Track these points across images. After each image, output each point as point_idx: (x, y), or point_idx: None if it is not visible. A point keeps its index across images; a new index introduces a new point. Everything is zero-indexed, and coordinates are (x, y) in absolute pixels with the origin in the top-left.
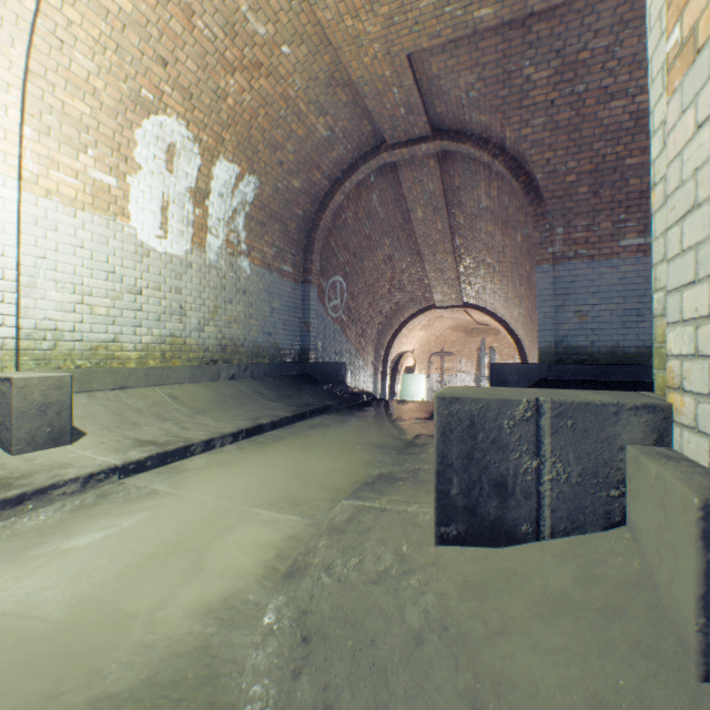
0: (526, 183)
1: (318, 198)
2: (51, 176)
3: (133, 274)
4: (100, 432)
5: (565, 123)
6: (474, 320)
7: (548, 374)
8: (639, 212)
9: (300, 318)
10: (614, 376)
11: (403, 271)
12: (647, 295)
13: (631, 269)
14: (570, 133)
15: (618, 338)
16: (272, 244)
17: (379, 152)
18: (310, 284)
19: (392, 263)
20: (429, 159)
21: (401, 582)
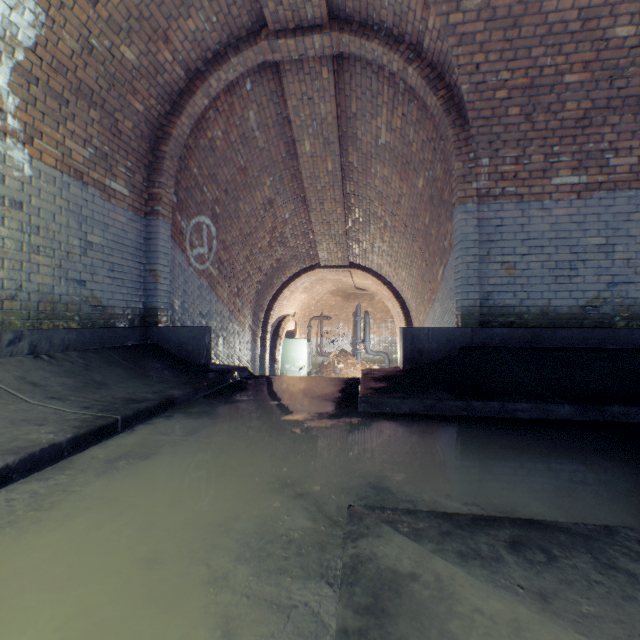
0: (446, 99)
1: (170, 94)
2: None
3: None
4: None
5: (504, 13)
6: (354, 284)
7: (473, 340)
8: (574, 144)
9: (143, 265)
10: (547, 342)
11: (286, 221)
12: (581, 245)
13: (564, 212)
14: (508, 29)
15: (550, 296)
16: (85, 140)
17: (258, 41)
18: (158, 217)
19: (273, 210)
20: (323, 66)
21: None
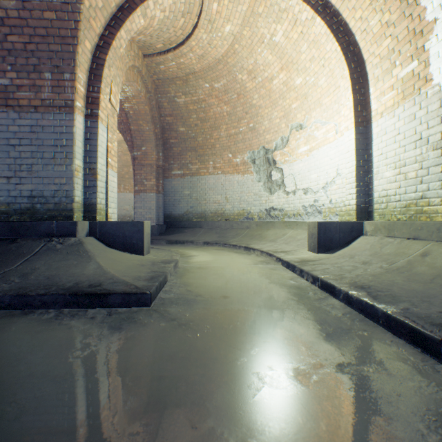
0: None
1: None
2: (381, 103)
3: (438, 129)
4: (335, 255)
5: None
6: None
7: None
8: None
9: None
10: None
11: None
12: None
13: None
14: None
15: None
16: None
17: None
18: None
19: None
20: None
21: (157, 252)
